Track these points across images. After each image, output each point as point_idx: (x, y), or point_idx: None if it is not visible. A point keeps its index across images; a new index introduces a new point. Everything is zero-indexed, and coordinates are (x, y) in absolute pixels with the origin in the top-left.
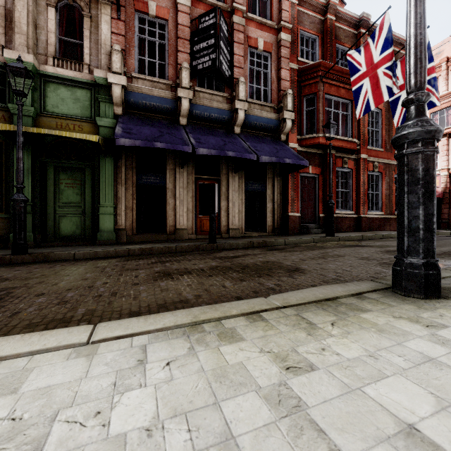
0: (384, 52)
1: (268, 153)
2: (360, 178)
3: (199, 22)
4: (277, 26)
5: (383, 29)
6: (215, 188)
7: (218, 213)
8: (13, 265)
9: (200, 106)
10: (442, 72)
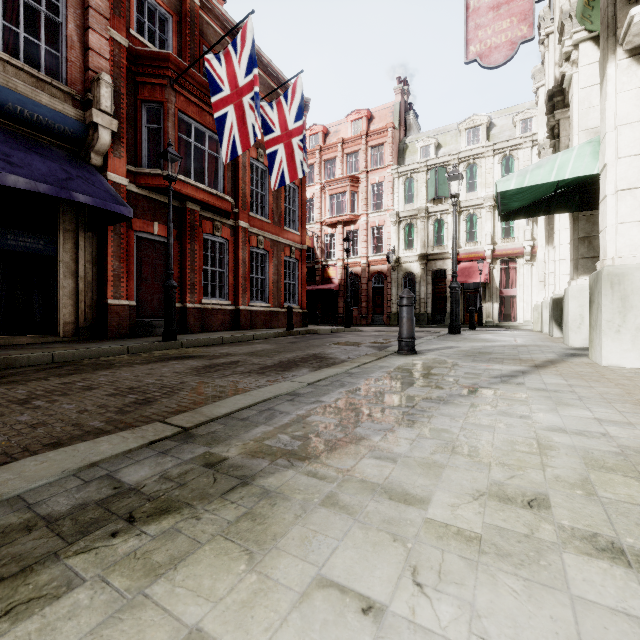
0: (248, 73)
1: (39, 176)
2: (239, 255)
3: None
4: None
5: (247, 40)
6: None
7: None
8: None
9: None
10: (339, 153)
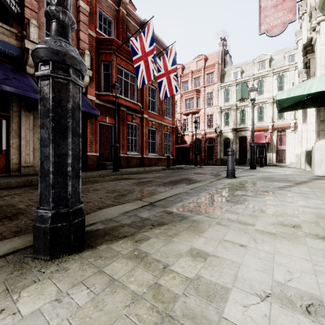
0: (150, 46)
1: None
2: (143, 131)
3: None
4: None
5: (150, 30)
6: (3, 124)
7: (6, 151)
8: None
9: None
10: (190, 78)
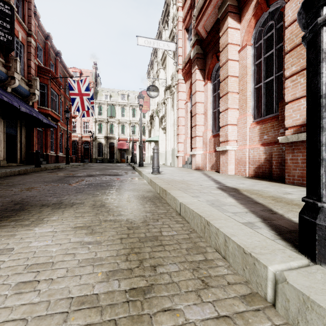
0: (86, 91)
1: None
2: (58, 135)
3: None
4: (28, 31)
5: (86, 82)
6: None
7: None
8: None
9: None
10: None
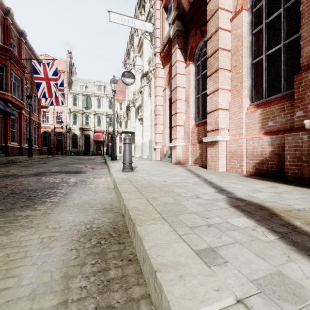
0: (54, 76)
1: None
2: (22, 124)
3: None
4: None
5: (54, 66)
6: None
7: None
8: None
9: None
10: None
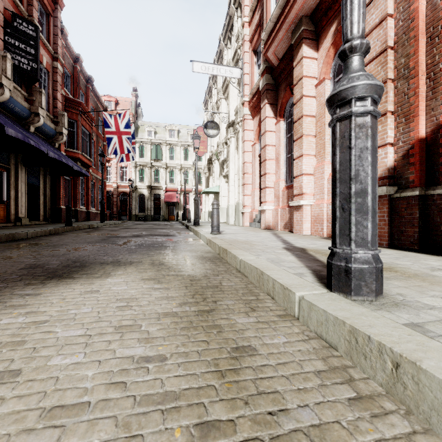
0: (126, 129)
1: None
2: (89, 185)
3: (14, 19)
4: (54, 54)
5: (126, 117)
6: (5, 176)
7: (7, 202)
8: (27, 240)
9: (10, 97)
10: None
